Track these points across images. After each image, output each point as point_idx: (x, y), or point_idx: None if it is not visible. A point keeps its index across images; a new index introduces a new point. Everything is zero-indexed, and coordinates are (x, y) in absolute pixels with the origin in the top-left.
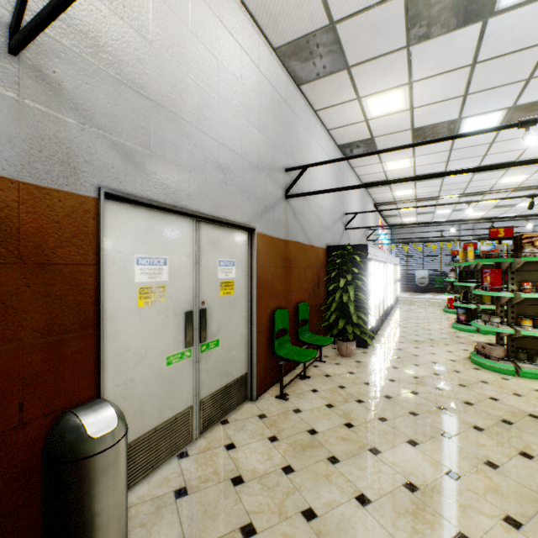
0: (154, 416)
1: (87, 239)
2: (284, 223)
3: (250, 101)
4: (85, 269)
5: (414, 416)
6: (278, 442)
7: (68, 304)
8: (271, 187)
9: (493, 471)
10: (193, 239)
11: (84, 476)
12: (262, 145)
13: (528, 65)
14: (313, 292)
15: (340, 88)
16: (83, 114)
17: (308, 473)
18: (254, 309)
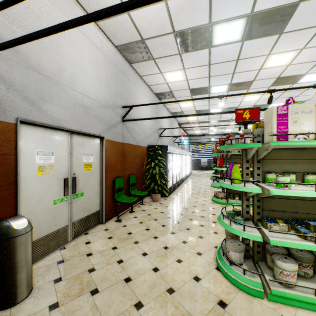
0: (46, 229)
1: (10, 143)
2: (122, 134)
3: (101, 73)
4: (9, 157)
5: (177, 223)
6: (112, 239)
7: (1, 173)
8: (113, 116)
9: (200, 239)
10: (69, 142)
11: (12, 245)
12: (108, 94)
13: (231, 68)
14: (139, 169)
15: (151, 67)
16: (9, 84)
17: (124, 248)
18: (103, 178)
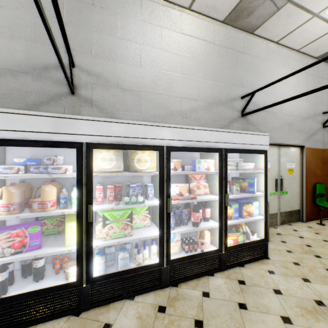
0: None
1: None
2: (321, 140)
3: (301, 90)
4: None
5: None
6: (319, 234)
7: None
8: (313, 124)
9: None
10: (277, 153)
11: None
12: (308, 106)
13: None
14: None
15: None
16: (252, 124)
17: None
18: (303, 182)
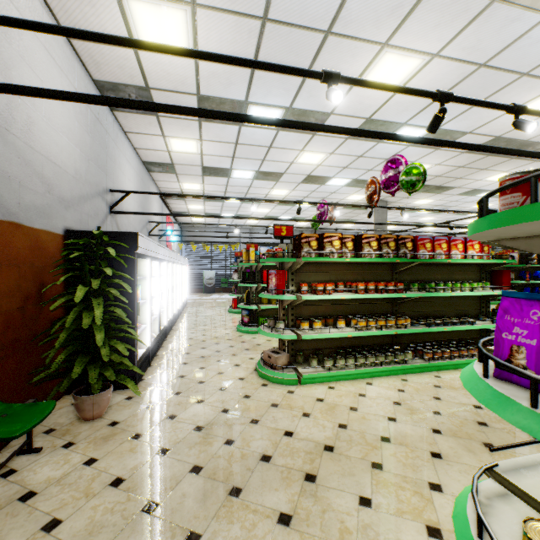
0: None
1: None
2: None
3: None
4: None
5: None
6: None
7: None
8: None
9: None
10: None
11: None
12: None
13: (307, 57)
14: (20, 313)
15: None
16: None
17: None
18: None
